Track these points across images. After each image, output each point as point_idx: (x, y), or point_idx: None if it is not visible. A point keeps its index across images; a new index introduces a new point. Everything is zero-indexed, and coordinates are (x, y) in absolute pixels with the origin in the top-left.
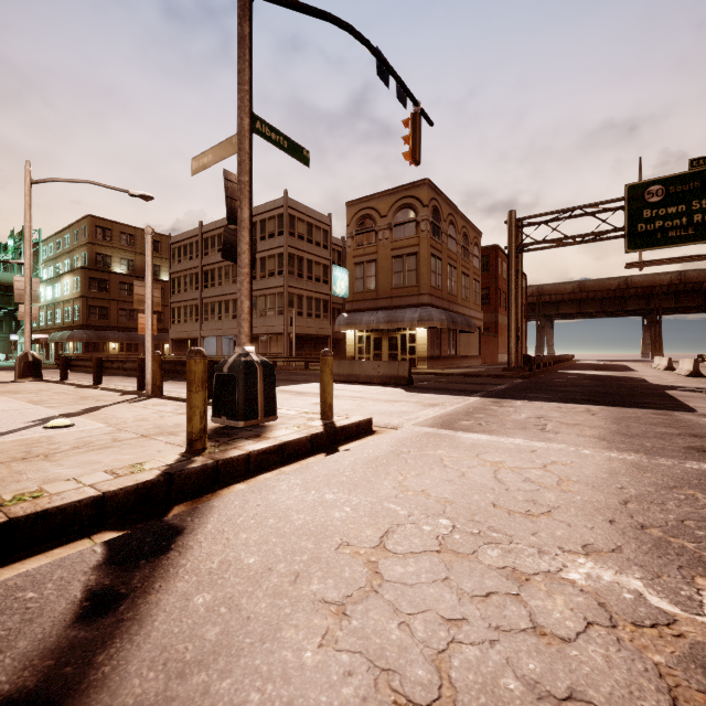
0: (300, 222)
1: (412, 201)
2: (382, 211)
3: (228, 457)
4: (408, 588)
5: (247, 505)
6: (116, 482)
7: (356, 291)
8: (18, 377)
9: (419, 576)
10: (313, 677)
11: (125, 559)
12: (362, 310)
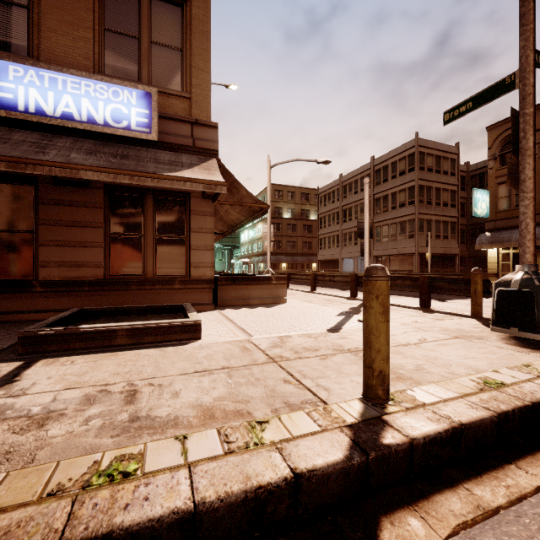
0: (429, 156)
1: None
2: (536, 124)
3: None
4: None
5: None
6: None
7: (500, 210)
8: None
9: None
10: None
11: None
12: (508, 228)
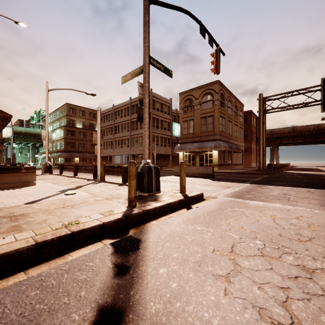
0: (157, 103)
1: (210, 91)
2: (196, 96)
3: (148, 209)
4: (255, 272)
5: (163, 230)
6: (106, 218)
7: (184, 134)
8: (43, 173)
9: (258, 266)
10: (229, 308)
11: (122, 251)
12: (186, 142)
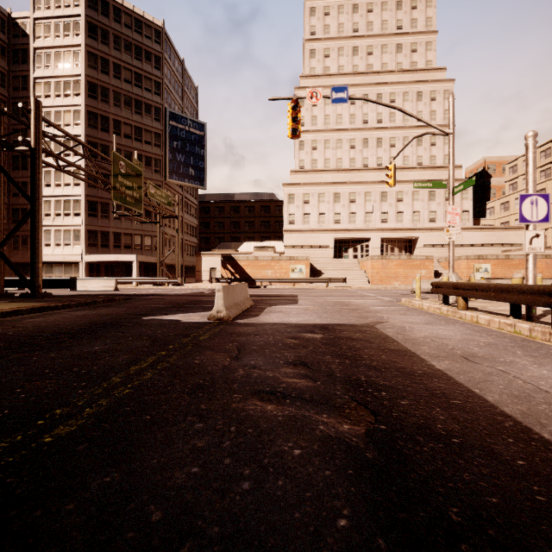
0: None
1: None
2: None
3: None
4: None
5: None
6: None
7: None
8: None
9: None
10: None
11: None
12: None
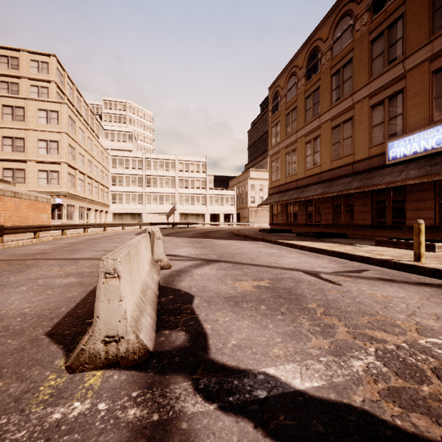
0: None
1: None
2: None
3: None
4: (439, 308)
5: None
6: None
7: None
8: None
9: None
10: (395, 293)
11: None
12: None
